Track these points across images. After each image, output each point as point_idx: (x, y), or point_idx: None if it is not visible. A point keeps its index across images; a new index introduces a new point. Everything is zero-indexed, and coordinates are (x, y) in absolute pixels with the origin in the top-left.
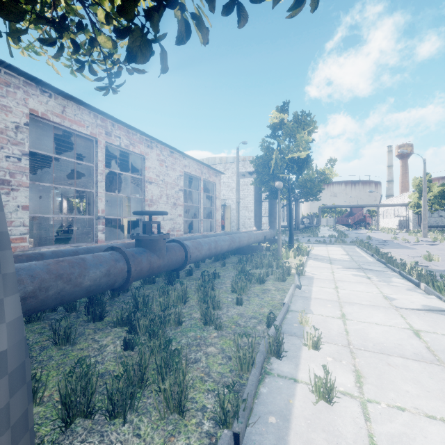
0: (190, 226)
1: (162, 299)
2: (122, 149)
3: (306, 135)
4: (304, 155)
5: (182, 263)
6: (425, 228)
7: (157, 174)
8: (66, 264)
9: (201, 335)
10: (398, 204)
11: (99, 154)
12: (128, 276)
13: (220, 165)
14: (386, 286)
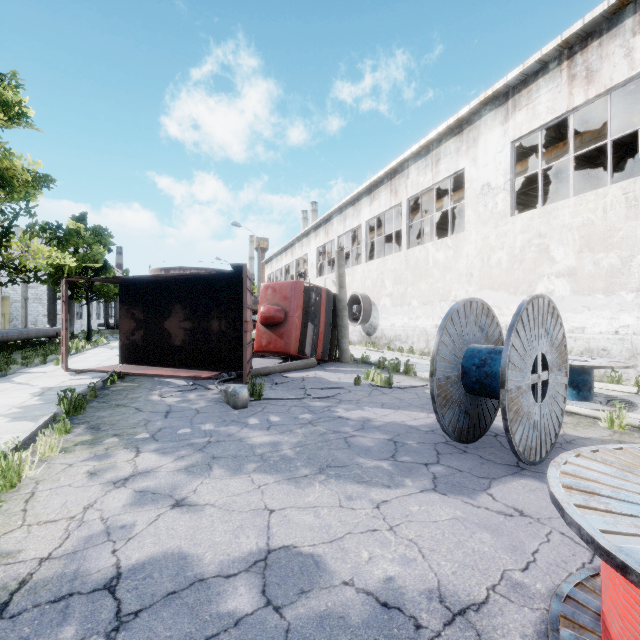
0: None
1: None
2: None
3: (102, 248)
4: (100, 265)
5: None
6: None
7: None
8: None
9: None
10: None
11: None
12: None
13: None
14: None
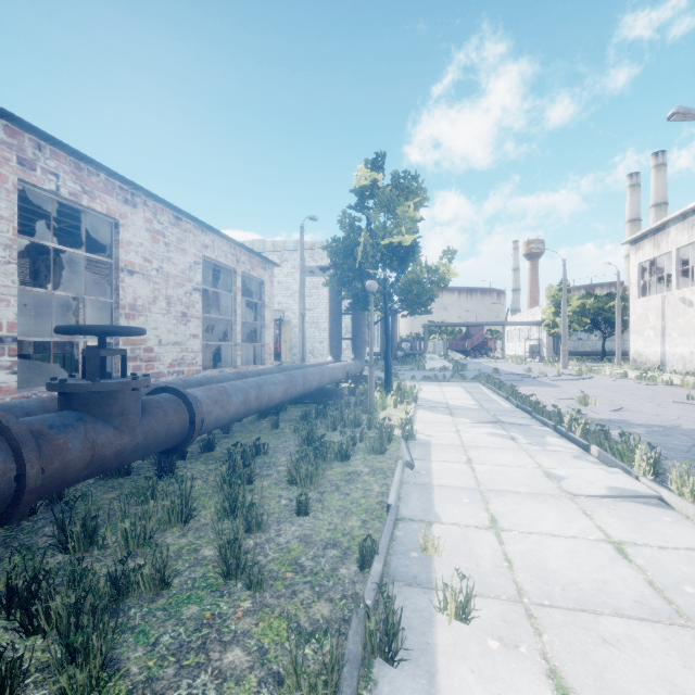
0: (217, 355)
1: (129, 522)
2: (64, 201)
3: (411, 209)
4: (409, 241)
5: (183, 437)
6: (565, 356)
7: (146, 258)
8: None
9: (215, 611)
10: (529, 322)
11: (0, 204)
12: (20, 489)
13: (274, 253)
14: (542, 453)
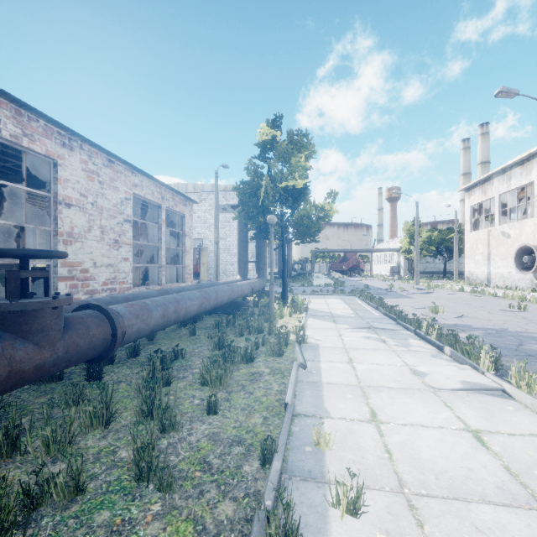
0: (146, 274)
1: (50, 430)
2: (6, 142)
3: (303, 159)
4: (301, 184)
5: (105, 348)
6: (417, 275)
7: (82, 193)
8: None
9: (125, 517)
10: (391, 249)
11: None
12: None
13: (194, 194)
14: (407, 353)
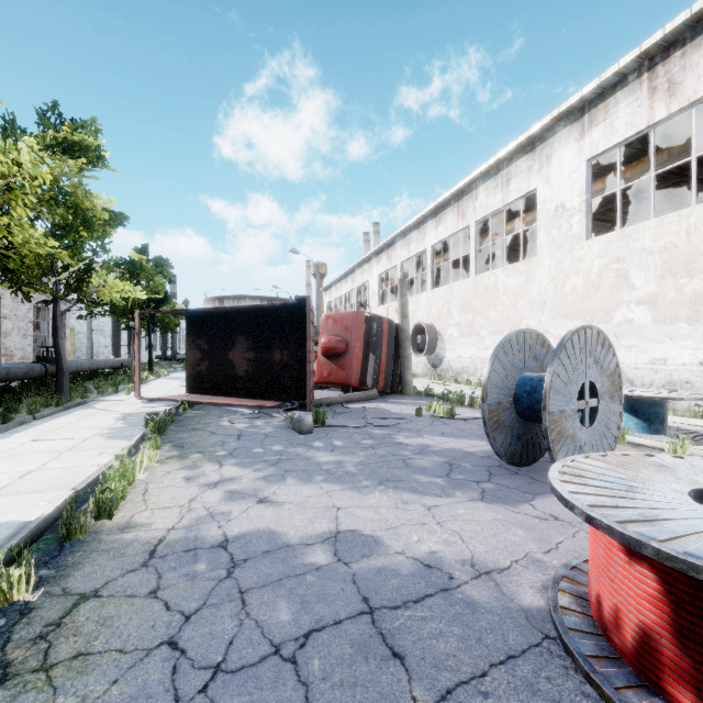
0: None
1: None
2: None
3: (163, 279)
4: (161, 296)
5: None
6: None
7: (11, 310)
8: (30, 366)
9: None
10: None
11: None
12: (47, 373)
13: None
14: None
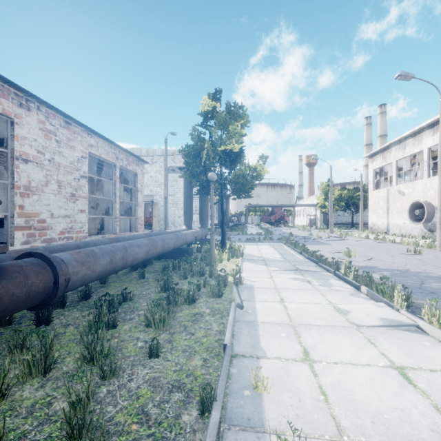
0: (103, 225)
1: None
2: None
3: (239, 127)
4: (238, 148)
5: (47, 295)
6: (331, 225)
7: (39, 150)
8: None
9: None
10: (309, 205)
11: None
12: None
13: (147, 157)
14: (330, 292)
